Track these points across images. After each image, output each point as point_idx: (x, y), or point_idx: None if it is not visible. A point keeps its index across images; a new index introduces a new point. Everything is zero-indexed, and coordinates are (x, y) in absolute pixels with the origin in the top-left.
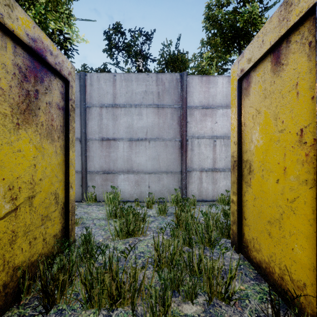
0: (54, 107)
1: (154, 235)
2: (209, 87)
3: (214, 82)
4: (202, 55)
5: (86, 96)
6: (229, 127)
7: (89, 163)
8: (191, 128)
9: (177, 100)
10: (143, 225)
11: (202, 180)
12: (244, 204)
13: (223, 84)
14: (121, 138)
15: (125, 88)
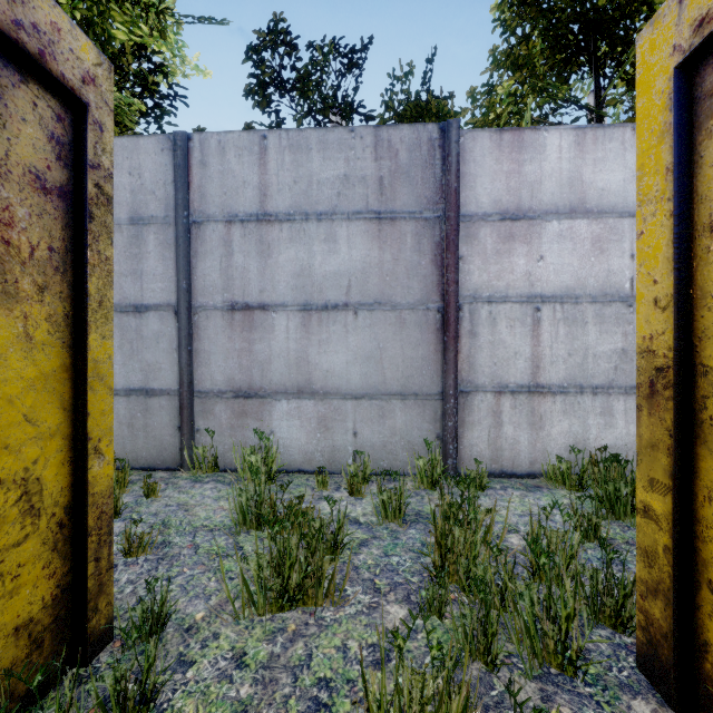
0: (19, 182)
1: (368, 601)
2: (520, 161)
3: (535, 147)
4: (494, 90)
5: (192, 195)
6: (577, 269)
7: (200, 370)
8: (472, 273)
9: (431, 197)
10: (334, 570)
11: (501, 416)
12: (711, 535)
13: (562, 152)
14: (280, 305)
15: (290, 170)
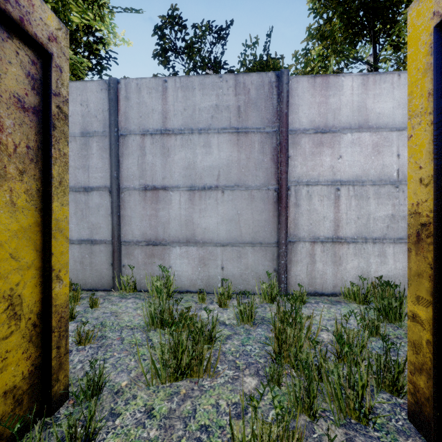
0: (7, 103)
1: (232, 375)
2: (327, 96)
3: (336, 87)
4: (309, 53)
5: (120, 118)
6: (363, 164)
7: (125, 228)
8: (296, 167)
9: (270, 119)
10: (210, 355)
11: (314, 257)
12: None
13: (353, 90)
14: (175, 187)
15: (182, 102)
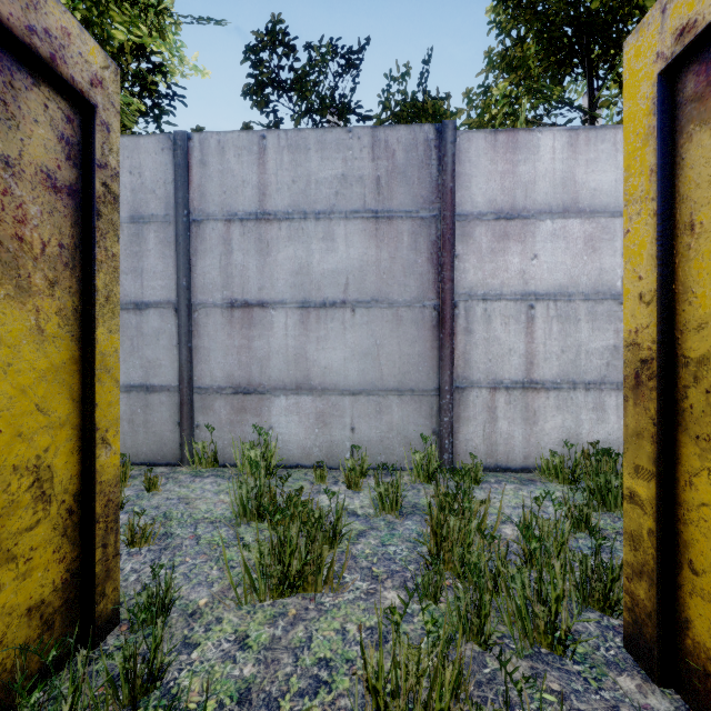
0: (32, 181)
1: (366, 588)
2: (515, 162)
3: (529, 148)
4: (489, 91)
5: (192, 194)
6: (570, 267)
7: (200, 367)
8: (467, 271)
9: (427, 197)
10: (333, 558)
11: (496, 412)
12: (691, 517)
13: (555, 153)
14: (279, 302)
15: (289, 169)
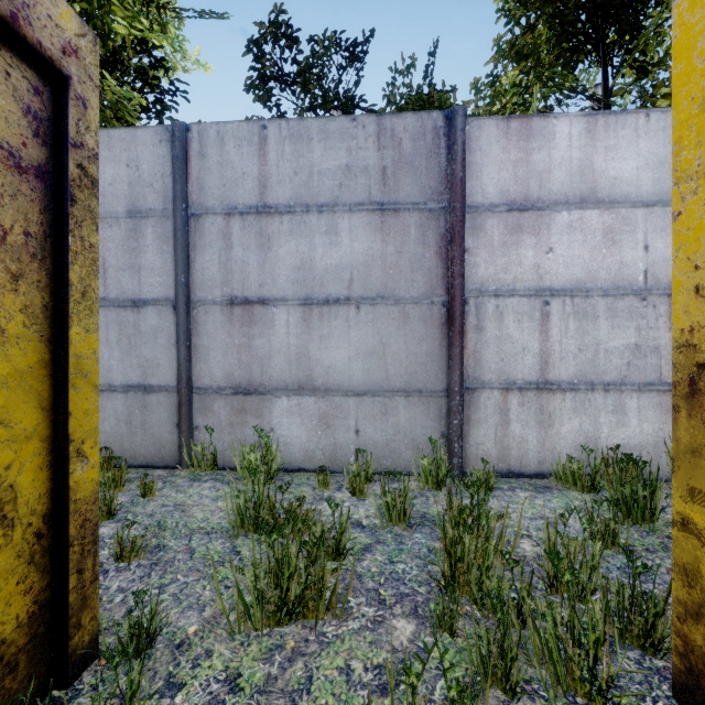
0: None
1: (373, 615)
2: (529, 150)
3: (543, 135)
4: (498, 81)
5: (190, 187)
6: (588, 261)
7: (199, 366)
8: (478, 266)
9: (435, 188)
10: (336, 581)
11: (508, 414)
12: None
13: (572, 140)
14: (280, 299)
15: (291, 160)
